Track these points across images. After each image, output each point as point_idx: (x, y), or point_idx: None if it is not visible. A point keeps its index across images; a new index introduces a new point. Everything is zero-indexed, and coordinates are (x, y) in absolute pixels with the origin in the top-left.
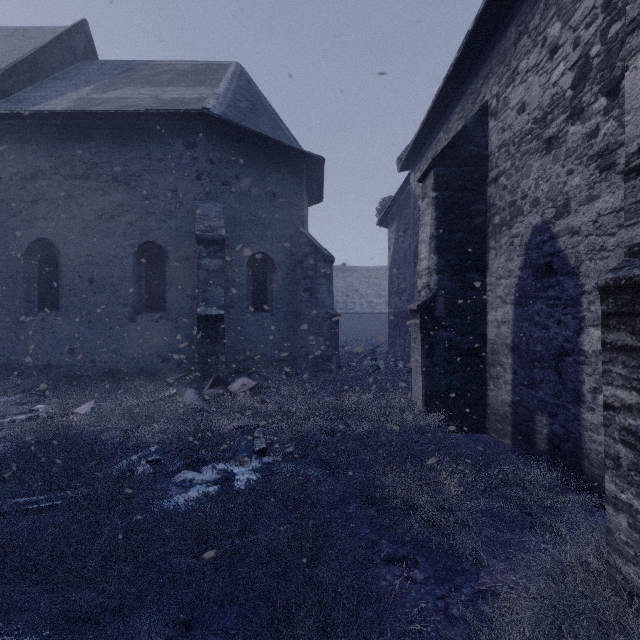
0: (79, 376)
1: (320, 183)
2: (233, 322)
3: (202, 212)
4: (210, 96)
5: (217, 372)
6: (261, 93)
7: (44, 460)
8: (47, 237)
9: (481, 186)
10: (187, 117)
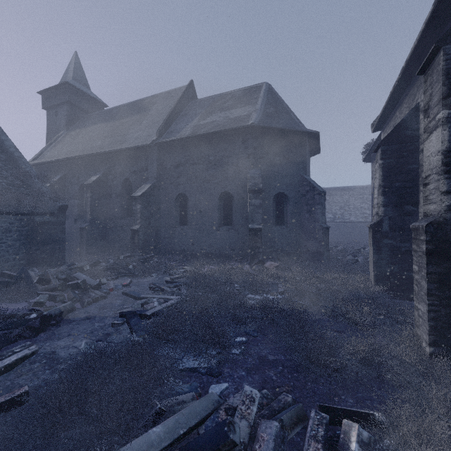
0: (195, 255)
1: (317, 144)
2: (265, 231)
3: (250, 175)
4: (253, 112)
5: (258, 257)
6: (280, 98)
7: (203, 283)
8: (183, 192)
9: (414, 154)
10: (243, 128)
